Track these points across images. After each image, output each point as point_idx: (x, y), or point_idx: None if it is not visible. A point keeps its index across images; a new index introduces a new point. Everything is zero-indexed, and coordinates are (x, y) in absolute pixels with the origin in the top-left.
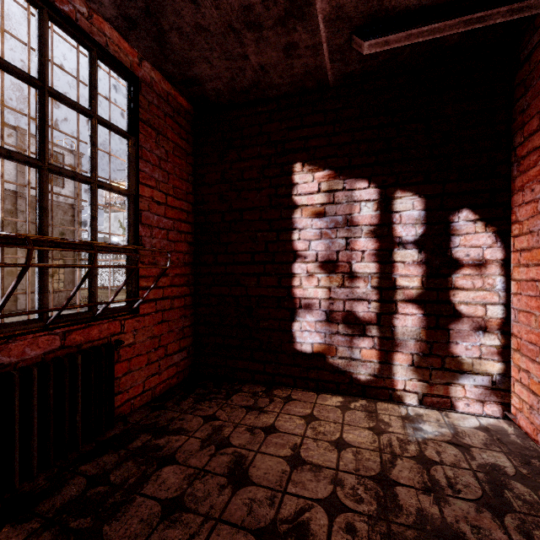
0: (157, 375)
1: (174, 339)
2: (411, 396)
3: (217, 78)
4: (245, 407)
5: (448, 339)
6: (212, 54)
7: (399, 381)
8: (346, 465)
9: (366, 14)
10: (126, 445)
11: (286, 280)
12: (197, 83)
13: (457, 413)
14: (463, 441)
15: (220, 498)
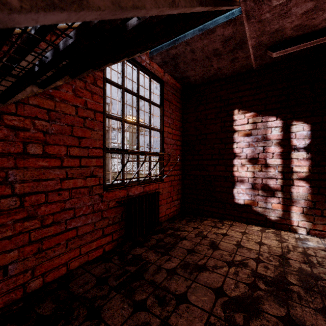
0: (169, 209)
1: (175, 194)
2: (302, 230)
3: (196, 75)
4: (211, 226)
5: (325, 200)
6: (196, 67)
7: (294, 221)
8: (263, 250)
9: (274, 41)
10: (165, 232)
11: (229, 168)
12: (186, 78)
13: None
14: None
15: (208, 251)
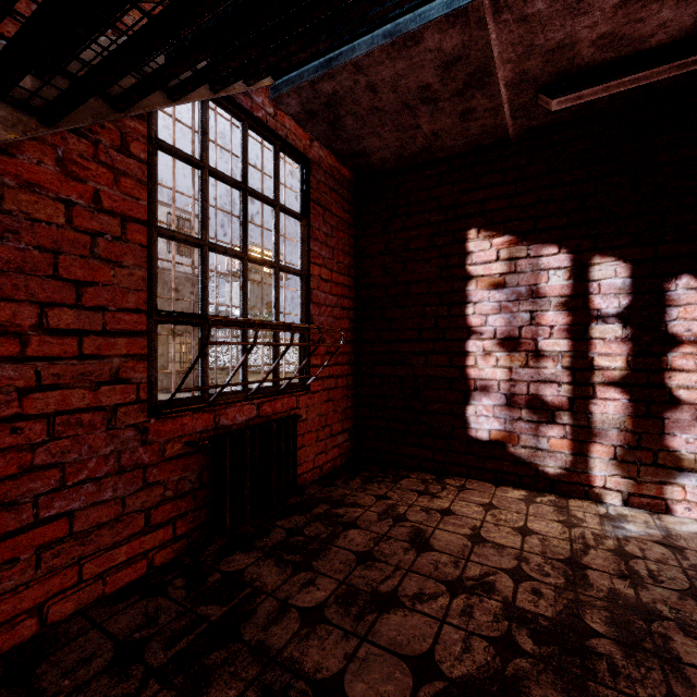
0: (324, 453)
1: (337, 419)
2: (613, 496)
3: (385, 148)
4: (417, 492)
5: (662, 430)
6: (383, 129)
7: (597, 477)
8: (531, 547)
9: (554, 73)
10: (309, 511)
11: (458, 359)
12: (363, 155)
13: (674, 518)
14: (676, 543)
15: (406, 556)
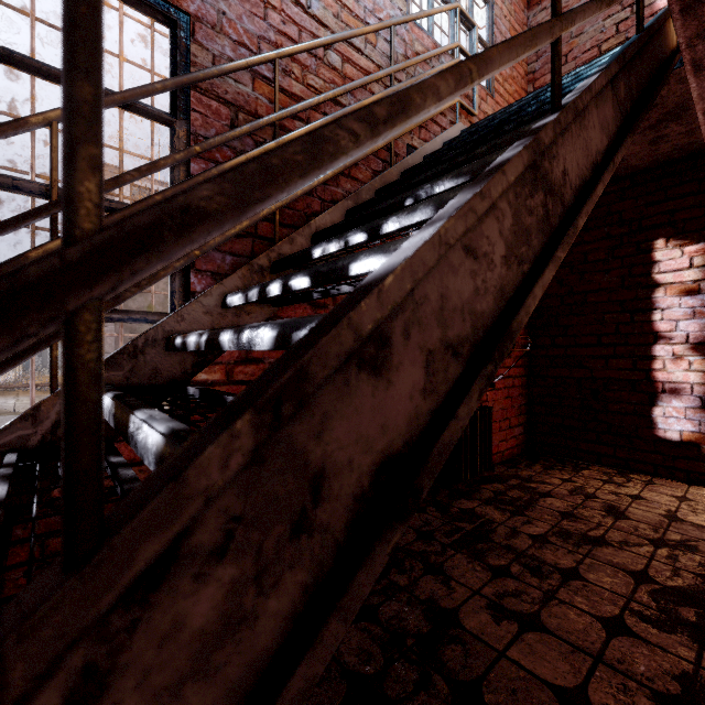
0: (504, 442)
1: (514, 414)
2: None
3: None
4: (601, 480)
5: None
6: None
7: None
8: None
9: None
10: (504, 482)
11: (643, 363)
12: None
13: None
14: None
15: (605, 520)
